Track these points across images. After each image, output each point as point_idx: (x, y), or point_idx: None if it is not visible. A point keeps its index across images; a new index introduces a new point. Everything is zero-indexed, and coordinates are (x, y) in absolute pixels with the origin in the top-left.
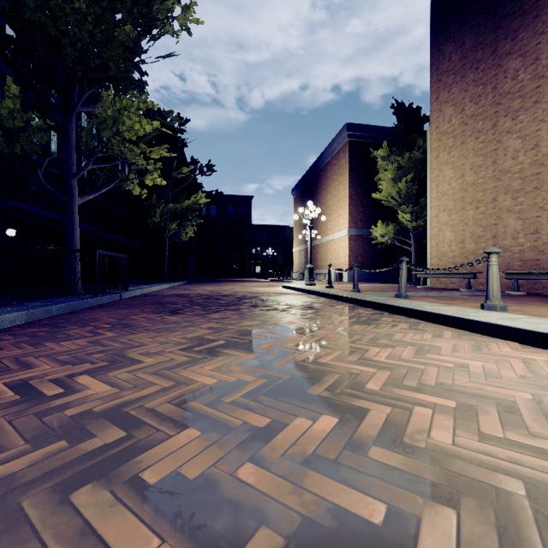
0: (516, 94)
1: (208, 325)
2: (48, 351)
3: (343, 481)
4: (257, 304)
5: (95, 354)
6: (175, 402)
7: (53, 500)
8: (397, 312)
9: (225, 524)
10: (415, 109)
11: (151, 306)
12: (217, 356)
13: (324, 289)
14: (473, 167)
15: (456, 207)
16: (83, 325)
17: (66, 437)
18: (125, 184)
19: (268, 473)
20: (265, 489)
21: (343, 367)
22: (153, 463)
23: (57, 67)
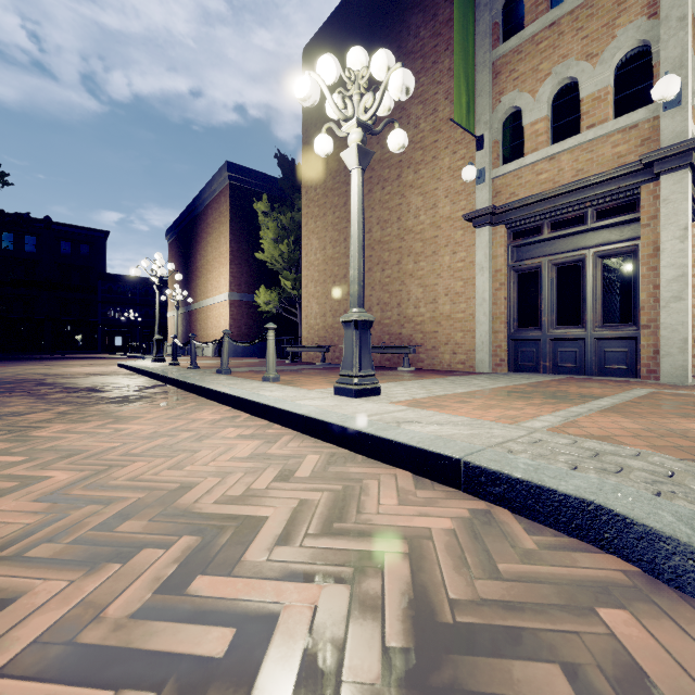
0: None
1: None
2: None
3: None
4: (16, 389)
5: None
6: None
7: None
8: (187, 388)
9: None
10: (298, 166)
11: None
12: None
13: (159, 367)
14: (332, 241)
15: (321, 279)
16: None
17: None
18: None
19: None
20: None
21: None
22: None
23: None
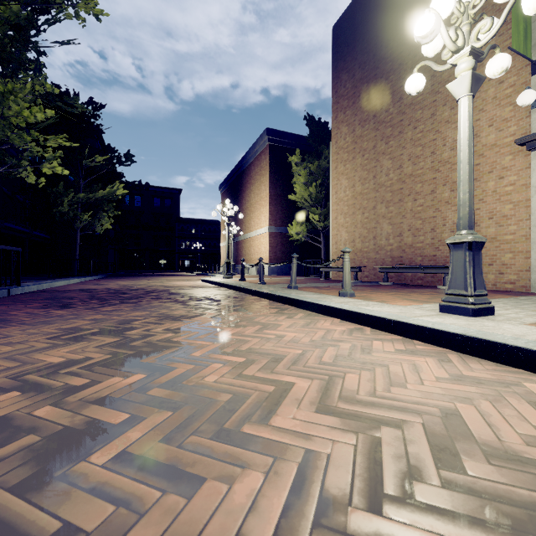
0: (388, 124)
1: (93, 317)
2: None
3: (114, 408)
4: (161, 297)
5: None
6: (13, 377)
7: None
8: (279, 300)
9: (3, 437)
10: (323, 123)
11: (43, 302)
12: (81, 342)
13: (235, 282)
14: (360, 179)
15: (349, 212)
16: None
17: None
18: (16, 171)
19: (60, 410)
20: (49, 418)
21: (188, 343)
22: None
23: None
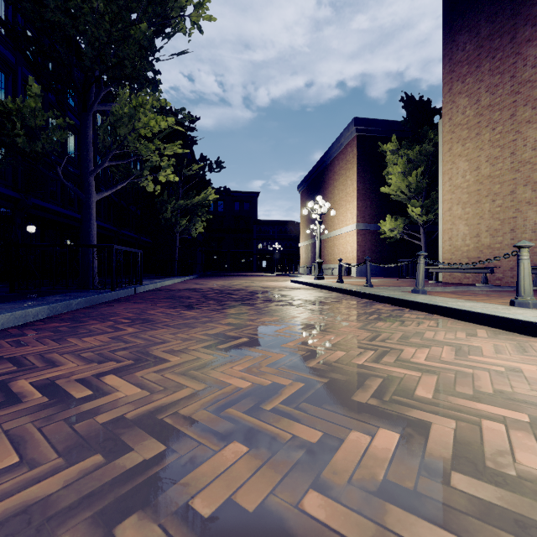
0: None
1: (227, 321)
2: (72, 347)
3: (434, 521)
4: (270, 299)
5: (119, 351)
6: (212, 409)
7: (95, 535)
8: (419, 308)
9: None
10: (426, 101)
11: (167, 301)
12: (243, 355)
13: (335, 284)
14: (489, 159)
15: (471, 200)
16: (103, 320)
17: (100, 449)
18: (139, 181)
19: (339, 506)
20: (341, 529)
21: (382, 370)
22: (202, 487)
23: (76, 66)
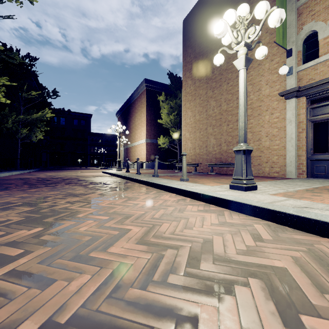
0: (214, 80)
1: (21, 195)
2: None
3: (16, 247)
4: (72, 182)
5: None
6: None
7: None
8: (144, 183)
9: None
10: (178, 77)
11: None
12: (7, 210)
13: (122, 173)
14: (198, 112)
15: (192, 131)
16: None
17: None
18: None
19: None
20: None
21: (78, 209)
22: None
23: None
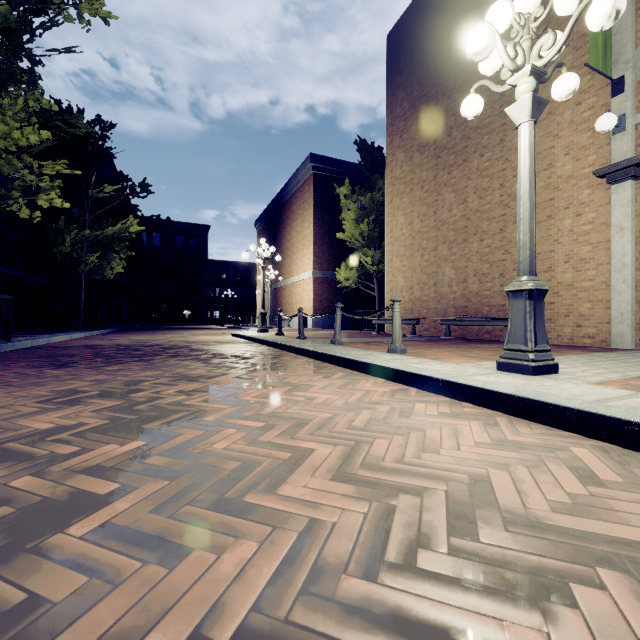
0: (451, 150)
1: (94, 378)
2: None
3: (104, 477)
4: (180, 354)
5: None
6: None
7: None
8: (318, 357)
9: None
10: (377, 148)
11: (36, 360)
12: (76, 405)
13: (271, 337)
14: (419, 215)
15: (407, 254)
16: None
17: None
18: (5, 203)
19: (41, 480)
20: (28, 488)
21: (202, 406)
22: None
23: None
